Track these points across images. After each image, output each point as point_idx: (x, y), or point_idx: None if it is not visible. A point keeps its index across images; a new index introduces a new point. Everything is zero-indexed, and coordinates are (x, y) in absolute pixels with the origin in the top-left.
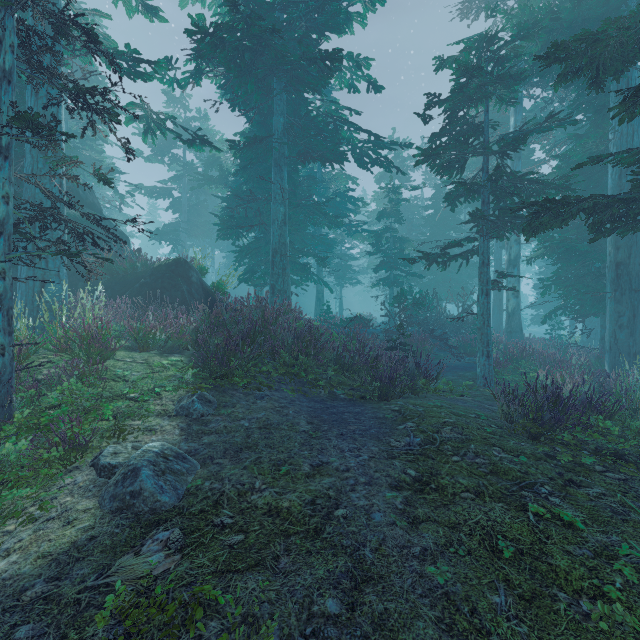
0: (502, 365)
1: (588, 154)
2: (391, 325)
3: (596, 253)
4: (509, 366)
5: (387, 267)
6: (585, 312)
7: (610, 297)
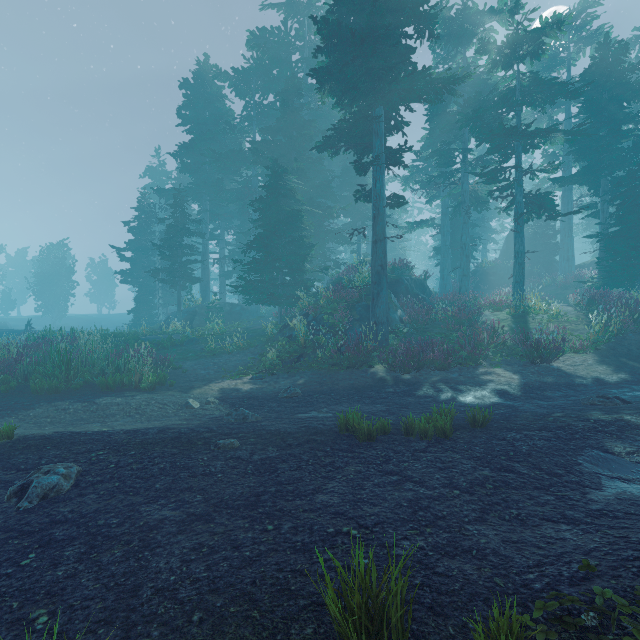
0: None
1: None
2: None
3: None
4: None
5: None
6: None
7: None
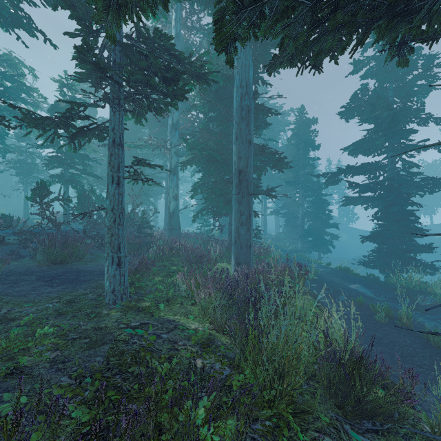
0: (148, 267)
1: (221, 74)
2: (66, 224)
3: (226, 165)
4: (153, 268)
5: (56, 162)
6: (220, 212)
7: (235, 198)
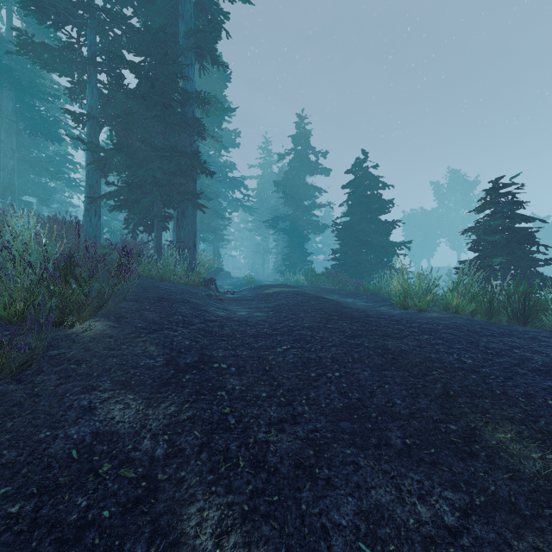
0: None
1: None
2: None
3: None
4: None
5: None
6: None
7: None
